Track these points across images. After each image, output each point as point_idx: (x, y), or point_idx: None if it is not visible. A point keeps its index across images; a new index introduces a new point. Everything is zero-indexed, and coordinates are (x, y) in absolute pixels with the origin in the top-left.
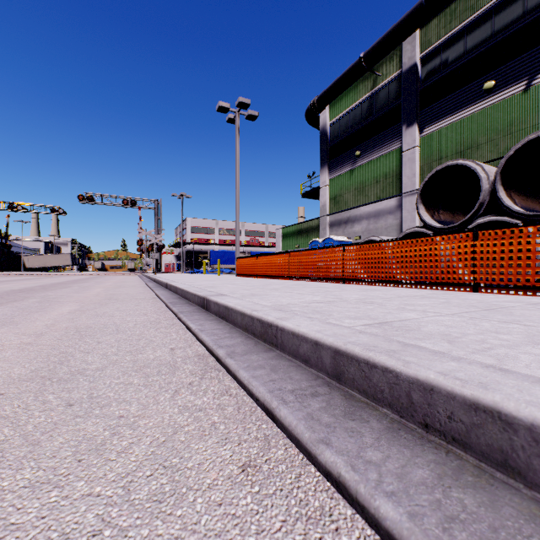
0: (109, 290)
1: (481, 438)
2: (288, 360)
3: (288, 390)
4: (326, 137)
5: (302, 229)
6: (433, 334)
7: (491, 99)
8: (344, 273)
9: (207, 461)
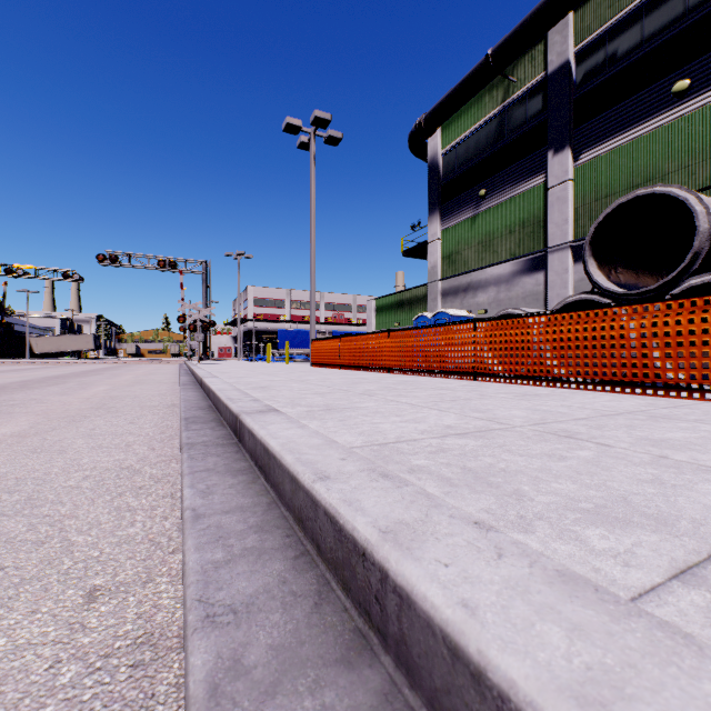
0: (115, 390)
1: None
2: None
3: None
4: (437, 171)
5: (403, 301)
6: None
7: (684, 106)
8: (475, 365)
9: None
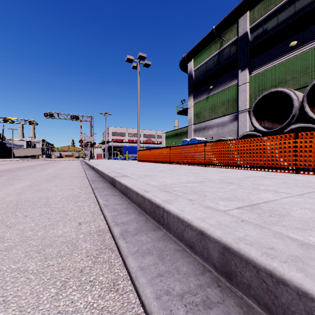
0: (57, 171)
1: None
2: (174, 242)
3: (176, 294)
4: (191, 77)
5: (177, 133)
6: (308, 221)
7: (294, 52)
8: (205, 160)
9: None
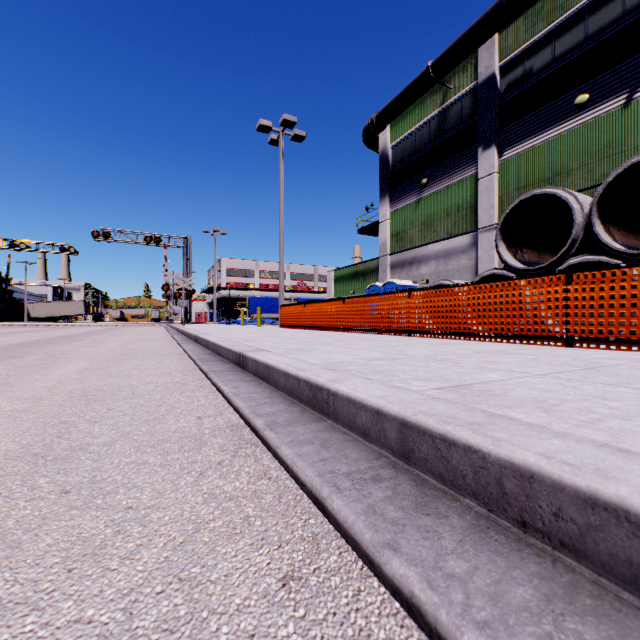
0: (127, 344)
1: (601, 544)
2: (343, 433)
3: (342, 473)
4: (386, 161)
5: (358, 272)
6: (524, 401)
7: (584, 115)
8: (409, 324)
9: (236, 572)
